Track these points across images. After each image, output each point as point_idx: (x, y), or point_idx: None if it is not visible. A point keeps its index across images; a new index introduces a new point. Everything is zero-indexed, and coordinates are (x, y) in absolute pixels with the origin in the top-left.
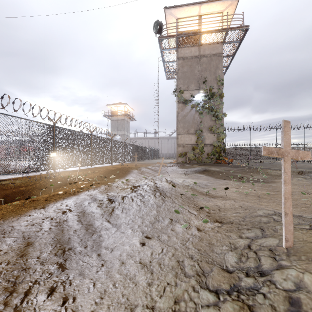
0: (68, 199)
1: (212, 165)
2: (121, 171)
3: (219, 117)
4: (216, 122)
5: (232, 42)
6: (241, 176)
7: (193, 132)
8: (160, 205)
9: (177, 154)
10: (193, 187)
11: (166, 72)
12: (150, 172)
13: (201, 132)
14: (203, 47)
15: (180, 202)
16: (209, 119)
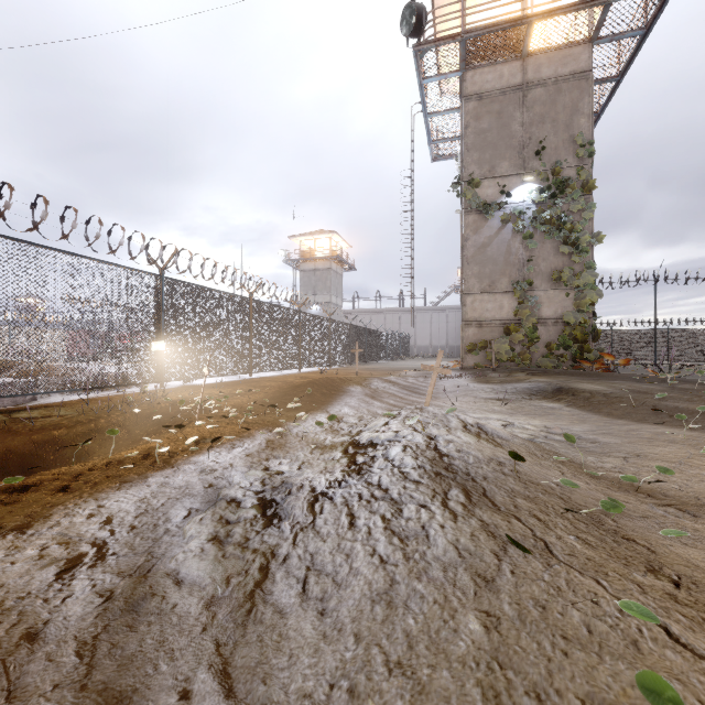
0: (134, 485)
1: (571, 375)
2: (318, 390)
3: (582, 245)
4: (572, 259)
5: (620, 37)
6: (699, 412)
7: (506, 287)
8: (490, 576)
9: (463, 345)
10: (556, 450)
11: (433, 141)
12: (396, 392)
13: (528, 288)
14: (533, 59)
15: (577, 549)
16: (552, 252)
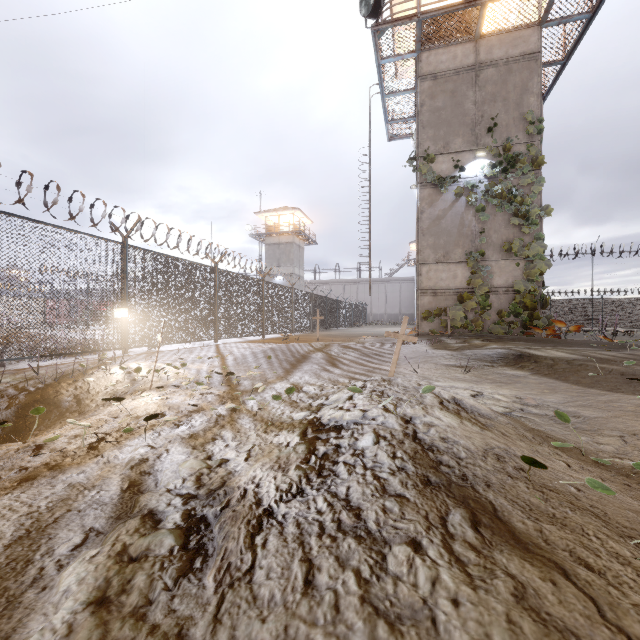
0: (37, 484)
1: (526, 341)
2: (279, 357)
3: (531, 218)
4: (522, 231)
5: (567, 20)
6: None
7: (459, 257)
8: None
9: (419, 313)
10: (541, 428)
11: (389, 121)
12: (356, 358)
13: (480, 258)
14: (486, 41)
15: None
16: (503, 224)
